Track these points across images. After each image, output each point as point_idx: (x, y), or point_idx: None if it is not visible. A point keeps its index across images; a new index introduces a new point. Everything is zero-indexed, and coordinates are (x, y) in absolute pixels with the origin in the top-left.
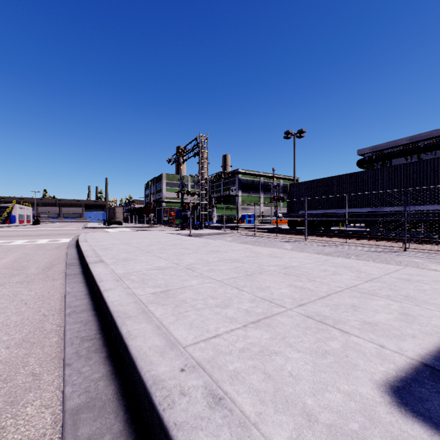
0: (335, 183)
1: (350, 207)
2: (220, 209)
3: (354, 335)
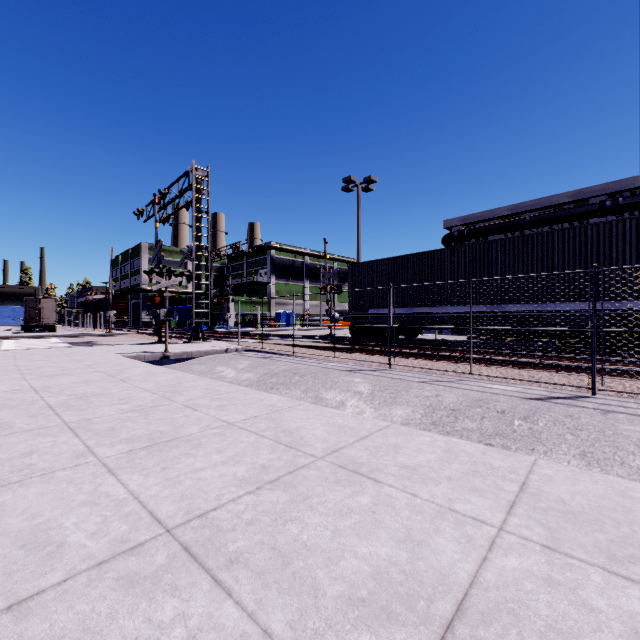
0: (427, 263)
1: (453, 303)
2: (241, 304)
3: None
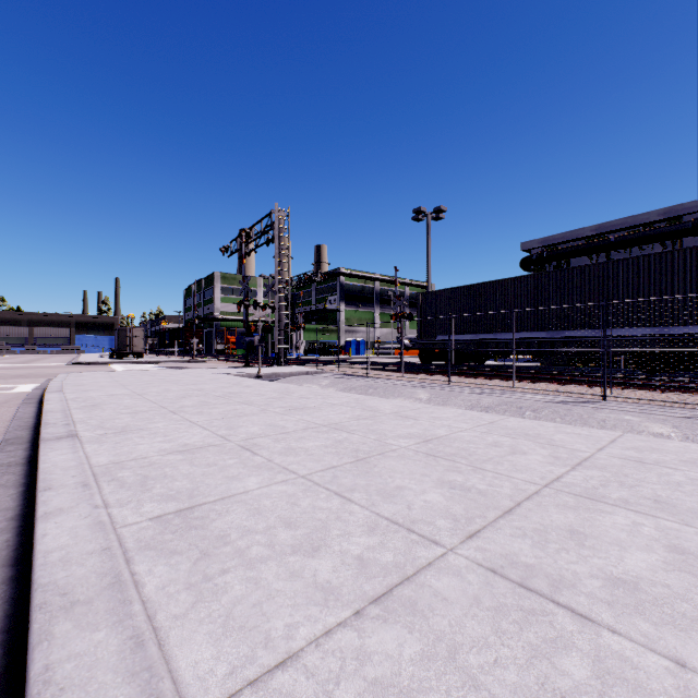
0: (492, 292)
1: (516, 330)
2: (311, 332)
3: (607, 628)
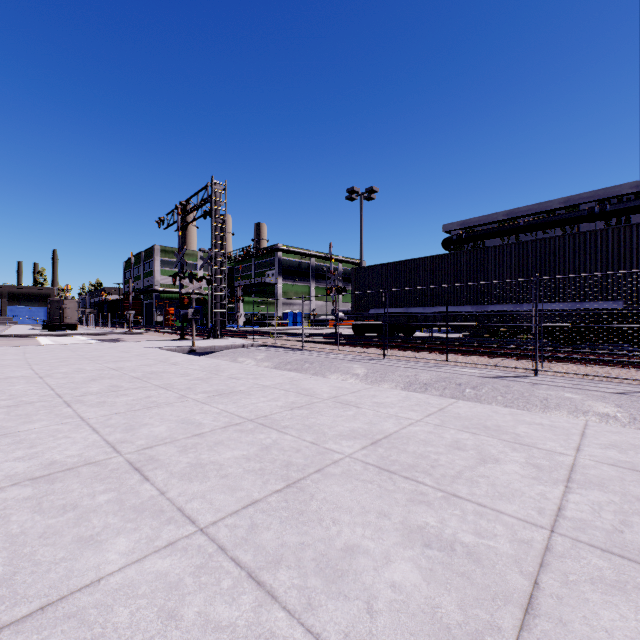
0: (421, 268)
1: (443, 304)
2: (250, 304)
3: None
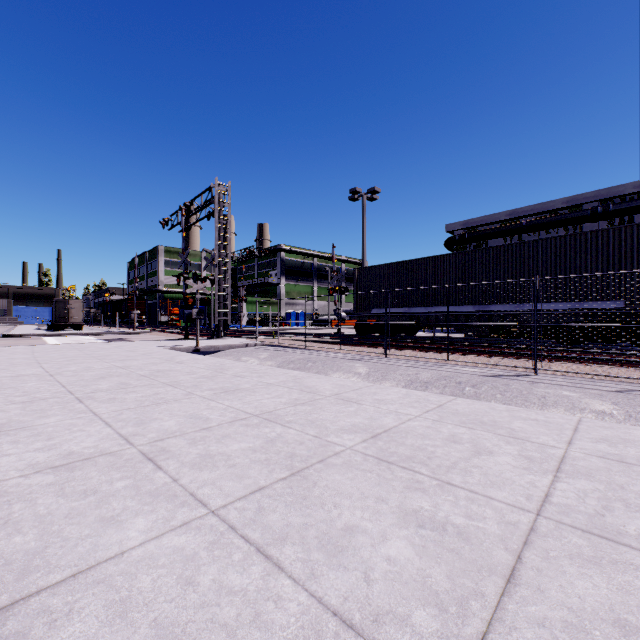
0: (423, 268)
1: (445, 304)
2: (253, 304)
3: None
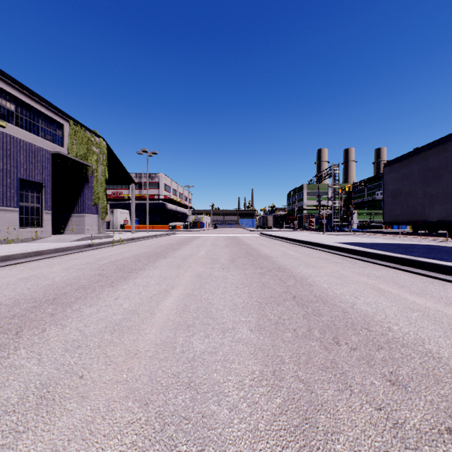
0: None
1: None
2: (362, 215)
3: (340, 242)
